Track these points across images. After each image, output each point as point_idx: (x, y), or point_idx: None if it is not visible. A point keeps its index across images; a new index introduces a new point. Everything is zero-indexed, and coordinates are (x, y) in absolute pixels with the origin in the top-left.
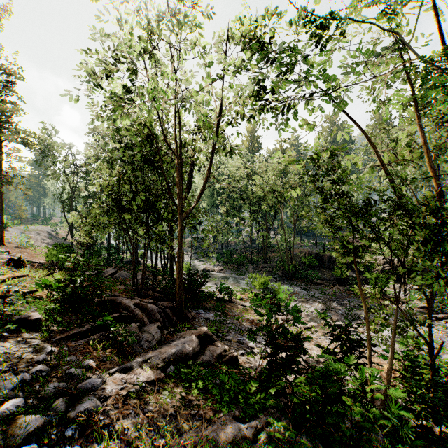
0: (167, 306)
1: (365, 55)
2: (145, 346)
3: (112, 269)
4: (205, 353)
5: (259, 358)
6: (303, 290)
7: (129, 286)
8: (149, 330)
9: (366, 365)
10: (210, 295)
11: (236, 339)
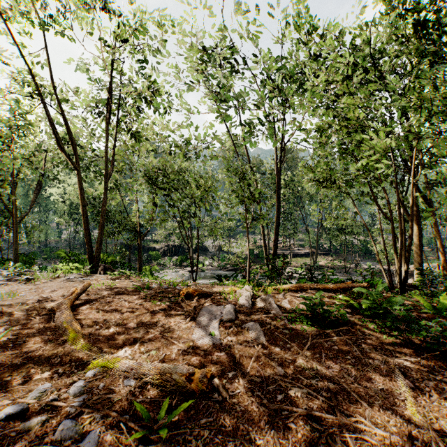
0: None
1: None
2: None
3: None
4: None
5: None
6: None
7: None
8: None
9: None
10: None
11: None
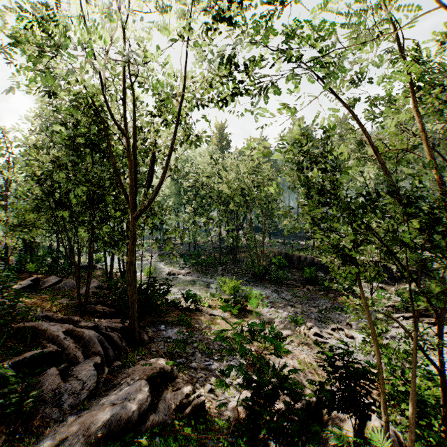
0: (116, 327)
1: (352, 28)
2: (67, 404)
3: (55, 277)
4: (158, 407)
5: (232, 393)
6: (274, 293)
7: (75, 299)
8: (79, 374)
9: (369, 404)
10: (174, 304)
11: (204, 365)
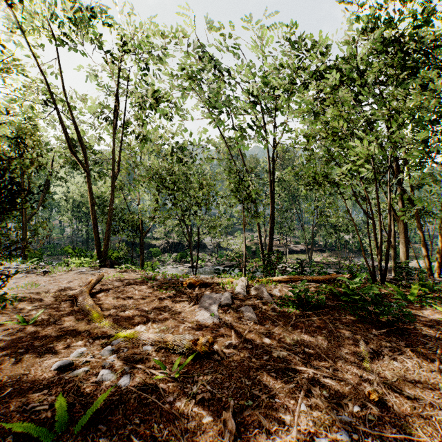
0: None
1: None
2: None
3: None
4: None
5: None
6: None
7: None
8: None
9: None
10: None
11: None
